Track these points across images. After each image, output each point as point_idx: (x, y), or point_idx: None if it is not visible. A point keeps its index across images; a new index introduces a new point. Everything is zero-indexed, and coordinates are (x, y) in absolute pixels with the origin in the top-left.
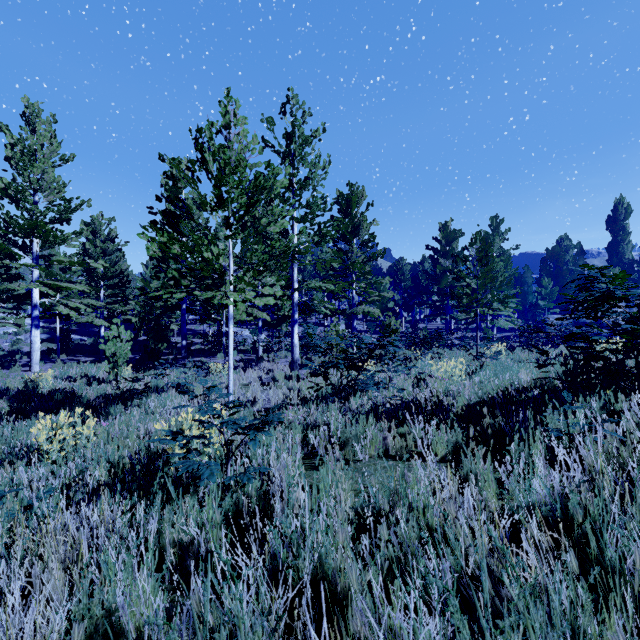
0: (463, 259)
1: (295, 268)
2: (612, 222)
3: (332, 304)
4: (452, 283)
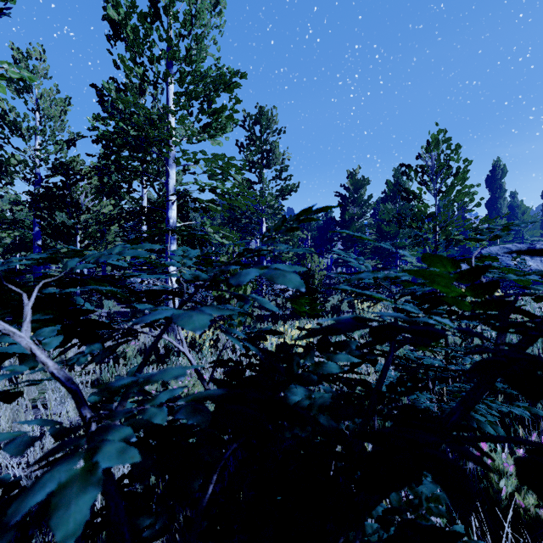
0: (371, 206)
1: (171, 170)
2: (491, 181)
3: (233, 235)
4: (360, 230)
